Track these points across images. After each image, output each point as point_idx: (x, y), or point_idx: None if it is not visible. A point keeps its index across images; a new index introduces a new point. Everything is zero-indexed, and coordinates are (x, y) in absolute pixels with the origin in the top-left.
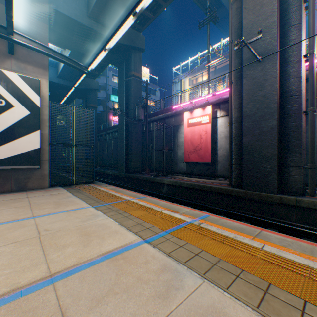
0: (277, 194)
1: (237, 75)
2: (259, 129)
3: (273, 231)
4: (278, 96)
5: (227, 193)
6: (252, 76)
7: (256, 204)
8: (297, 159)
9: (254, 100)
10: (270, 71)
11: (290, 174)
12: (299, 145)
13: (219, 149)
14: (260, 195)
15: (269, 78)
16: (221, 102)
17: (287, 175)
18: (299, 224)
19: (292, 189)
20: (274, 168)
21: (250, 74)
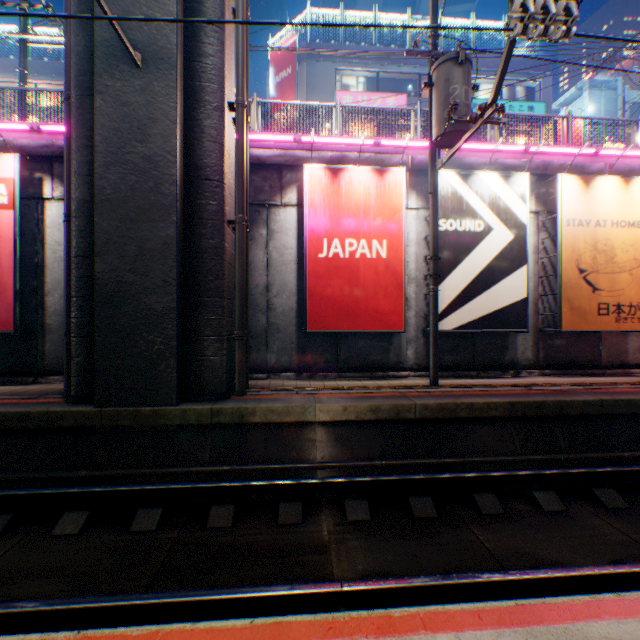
0: (178, 404)
1: (84, 80)
2: (139, 241)
3: (27, 639)
4: (182, 172)
5: (47, 425)
6: (123, 97)
7: (131, 440)
8: (218, 320)
9: (127, 163)
10: (164, 102)
11: (206, 354)
12: (222, 290)
13: (51, 293)
14: (141, 414)
15: (161, 118)
16: (56, 155)
17: (201, 357)
18: (217, 467)
19: (210, 387)
20: (173, 343)
21: (116, 89)
